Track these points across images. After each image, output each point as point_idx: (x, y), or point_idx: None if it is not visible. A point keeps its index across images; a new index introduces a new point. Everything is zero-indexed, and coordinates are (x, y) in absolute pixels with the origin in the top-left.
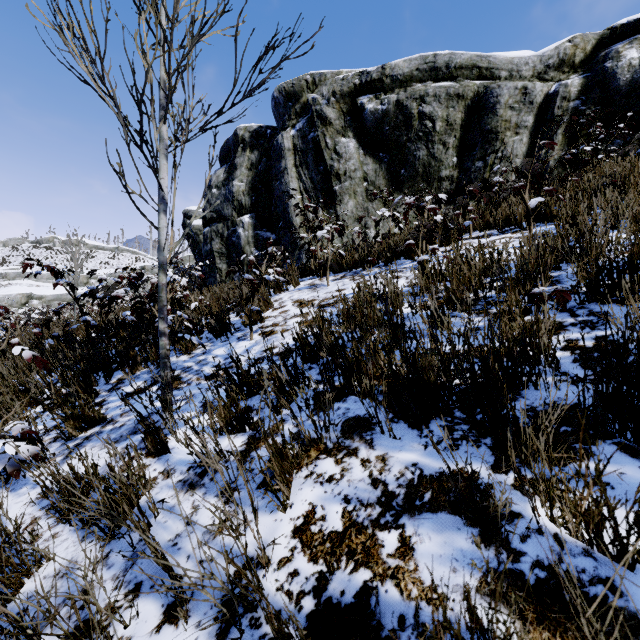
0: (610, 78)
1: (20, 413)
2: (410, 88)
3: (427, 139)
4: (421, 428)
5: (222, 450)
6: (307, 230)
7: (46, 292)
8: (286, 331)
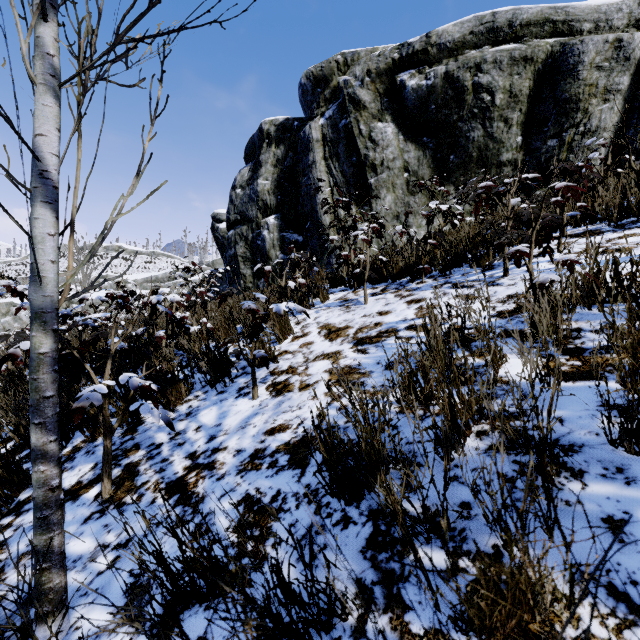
0: None
1: None
2: (462, 56)
3: (484, 116)
4: None
5: None
6: (338, 230)
7: None
8: (306, 388)
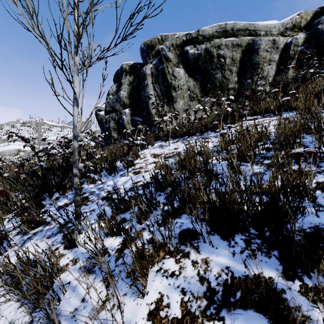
0: (320, 34)
1: (3, 216)
2: (212, 41)
3: (221, 68)
4: (229, 240)
5: (106, 249)
6: (158, 116)
7: (27, 148)
8: (146, 171)
